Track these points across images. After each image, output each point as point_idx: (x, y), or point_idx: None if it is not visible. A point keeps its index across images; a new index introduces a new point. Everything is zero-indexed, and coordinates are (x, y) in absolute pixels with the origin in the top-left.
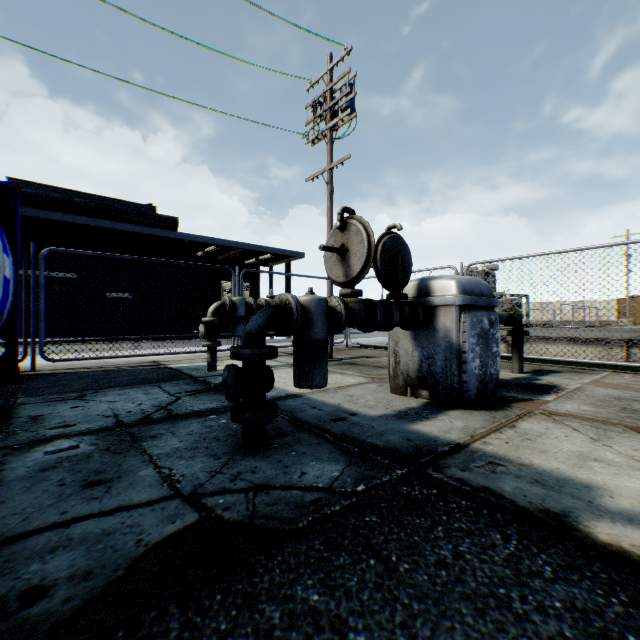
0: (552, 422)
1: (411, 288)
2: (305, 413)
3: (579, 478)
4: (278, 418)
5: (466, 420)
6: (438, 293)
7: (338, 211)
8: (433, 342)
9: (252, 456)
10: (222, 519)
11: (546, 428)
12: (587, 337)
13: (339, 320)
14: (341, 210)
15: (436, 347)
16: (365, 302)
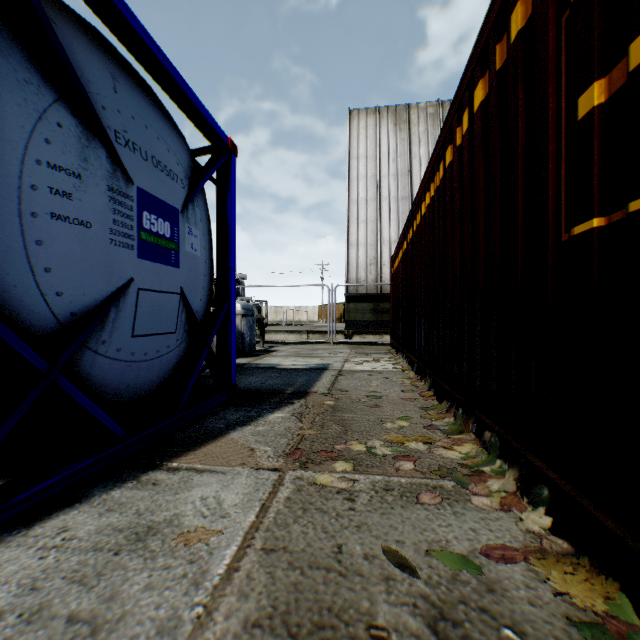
0: (274, 357)
1: None
2: None
3: (278, 363)
4: None
5: (246, 359)
6: None
7: None
8: None
9: None
10: None
11: (272, 358)
12: (293, 329)
13: None
14: None
15: None
16: None
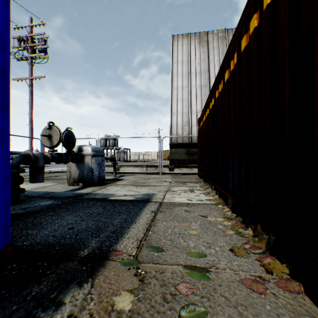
0: (115, 186)
1: (76, 148)
2: (32, 194)
3: (113, 193)
4: (20, 197)
5: (93, 188)
6: (85, 151)
7: (48, 122)
8: (84, 167)
9: (17, 205)
10: (18, 213)
11: (113, 187)
12: (138, 164)
13: (49, 160)
14: (49, 122)
15: (85, 168)
16: (58, 153)
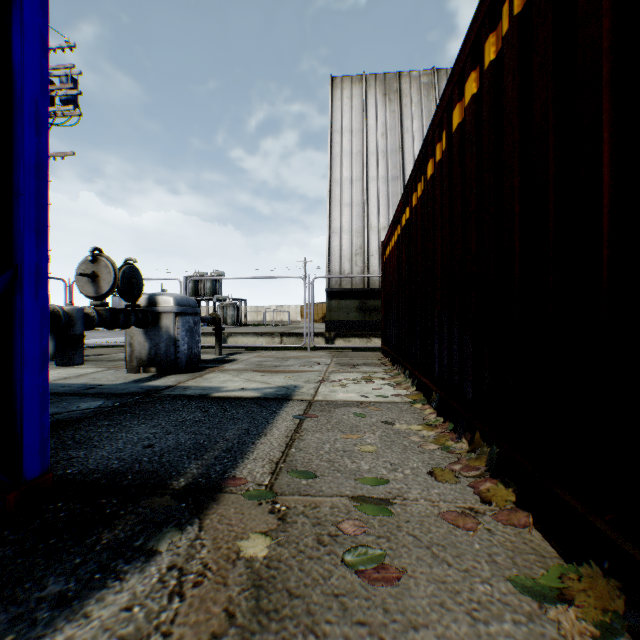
0: (222, 373)
1: (144, 300)
2: (59, 390)
3: (220, 386)
4: None
5: (178, 378)
6: (162, 304)
7: (91, 250)
8: (159, 335)
9: None
10: None
11: (218, 375)
12: (264, 331)
13: (94, 322)
14: (94, 249)
15: (161, 338)
16: (111, 310)
